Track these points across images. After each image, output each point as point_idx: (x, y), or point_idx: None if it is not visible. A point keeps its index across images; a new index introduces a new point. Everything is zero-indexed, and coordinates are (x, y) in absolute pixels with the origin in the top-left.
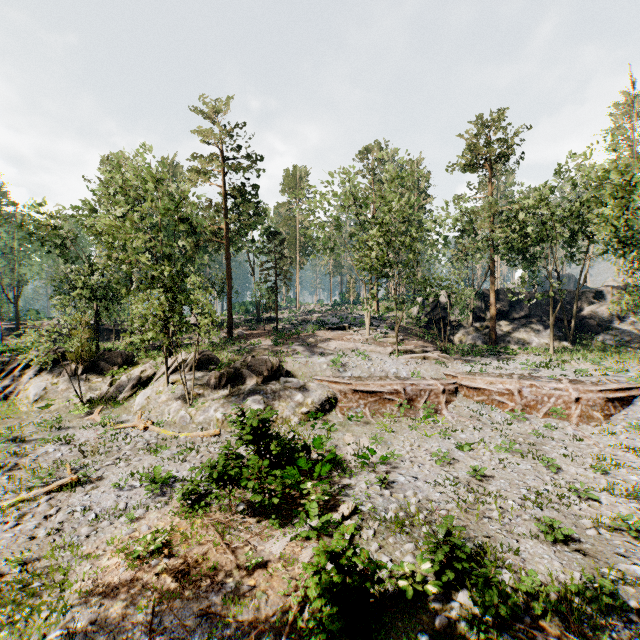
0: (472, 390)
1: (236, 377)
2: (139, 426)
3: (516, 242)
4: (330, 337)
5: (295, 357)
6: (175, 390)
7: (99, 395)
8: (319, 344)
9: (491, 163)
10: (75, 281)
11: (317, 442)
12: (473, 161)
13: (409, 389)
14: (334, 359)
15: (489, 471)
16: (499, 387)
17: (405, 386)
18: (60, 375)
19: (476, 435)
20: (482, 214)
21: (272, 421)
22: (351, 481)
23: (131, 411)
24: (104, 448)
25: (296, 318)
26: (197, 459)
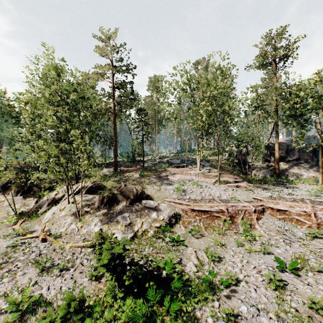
0: (275, 211)
1: (113, 199)
2: (40, 237)
3: (297, 110)
4: (175, 172)
5: (153, 185)
6: (72, 208)
7: (28, 209)
8: (168, 176)
9: (276, 63)
10: (19, 138)
11: (166, 265)
12: (265, 61)
13: (230, 209)
14: (178, 187)
15: (322, 299)
16: (297, 209)
17: (227, 207)
18: (8, 195)
19: (290, 251)
20: (271, 95)
21: (126, 250)
22: (197, 312)
23: (42, 222)
24: (3, 259)
25: (155, 160)
26: (70, 273)
